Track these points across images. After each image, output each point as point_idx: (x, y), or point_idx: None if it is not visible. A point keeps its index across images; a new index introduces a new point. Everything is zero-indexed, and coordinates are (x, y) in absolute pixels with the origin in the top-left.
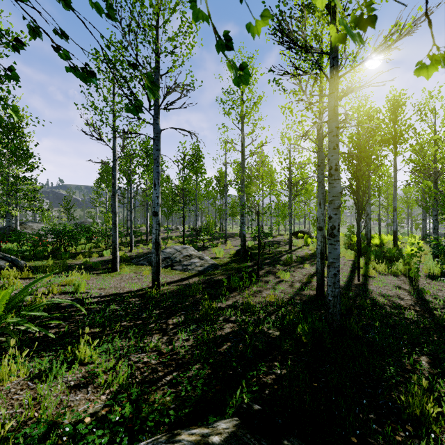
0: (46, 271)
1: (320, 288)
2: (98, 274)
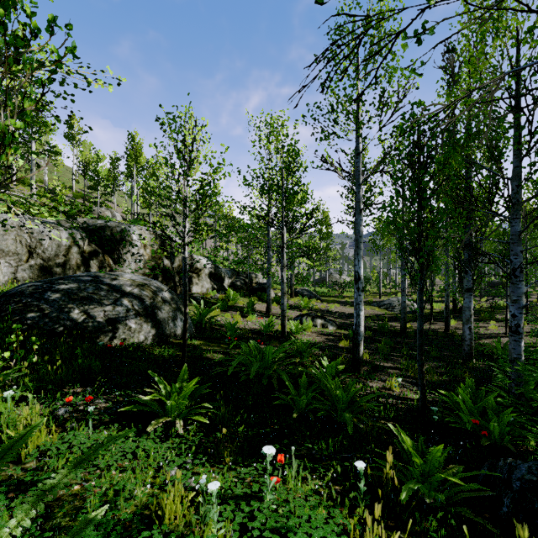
0: (326, 301)
1: (445, 327)
2: (346, 306)
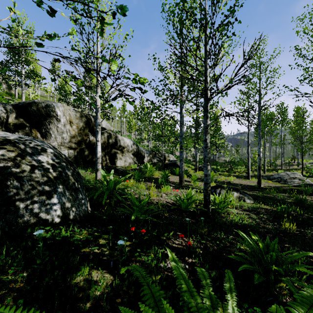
0: (223, 175)
1: None
2: (240, 179)
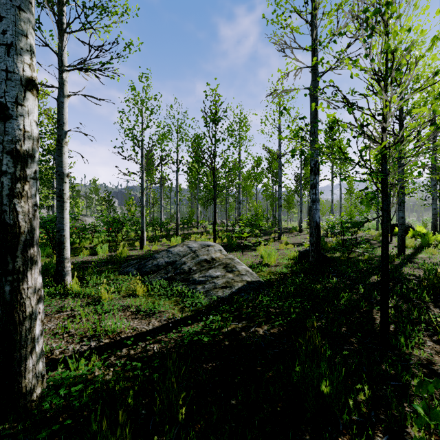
0: None
1: None
2: None
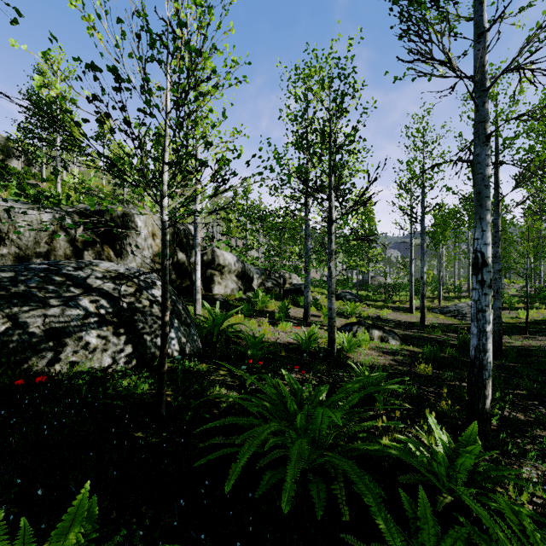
0: (374, 306)
1: None
2: (399, 313)
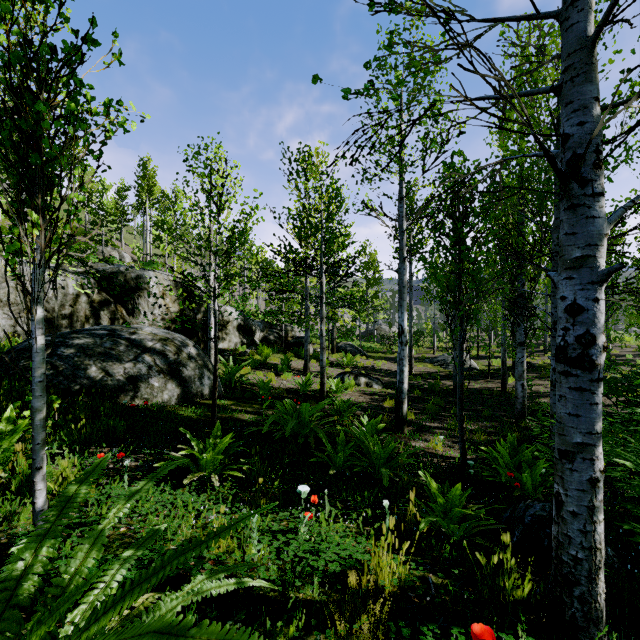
0: (372, 358)
1: (502, 386)
2: (395, 363)
